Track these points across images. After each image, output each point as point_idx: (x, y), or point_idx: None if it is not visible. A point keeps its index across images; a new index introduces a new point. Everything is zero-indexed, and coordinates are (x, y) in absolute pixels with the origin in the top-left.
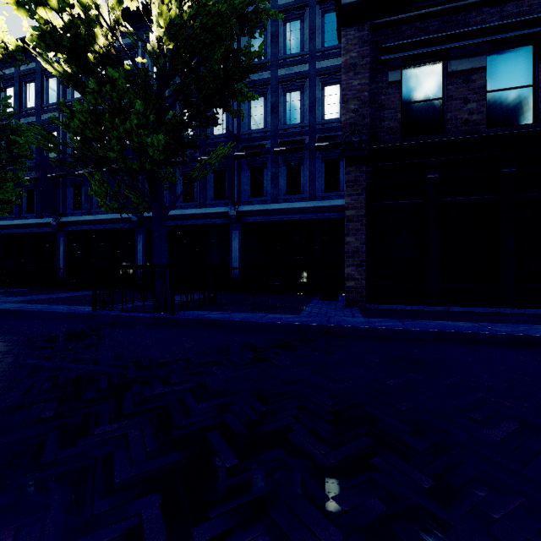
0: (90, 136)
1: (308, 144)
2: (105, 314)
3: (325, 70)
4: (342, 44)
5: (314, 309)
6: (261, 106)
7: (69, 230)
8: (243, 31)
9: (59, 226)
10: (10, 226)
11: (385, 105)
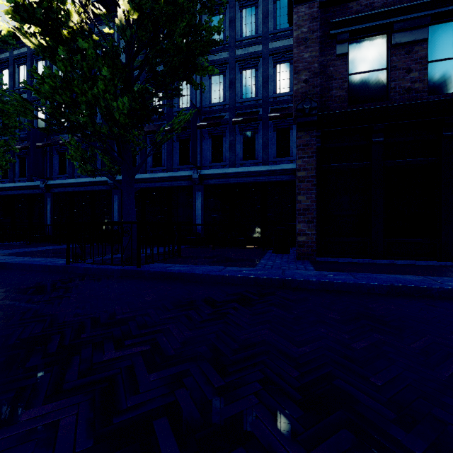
0: (60, 101)
1: (262, 115)
2: (77, 266)
3: (277, 50)
4: (294, 20)
5: (269, 262)
6: (220, 82)
7: (55, 191)
8: (204, 9)
9: (46, 188)
10: (5, 189)
11: (333, 75)
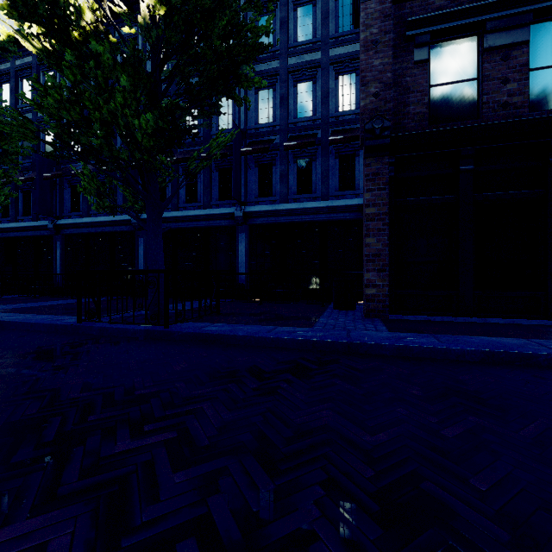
0: (68, 119)
1: (321, 138)
2: (90, 325)
3: (340, 58)
4: (361, 19)
5: (330, 321)
6: (270, 98)
7: (66, 233)
8: (249, 6)
9: (56, 229)
10: (5, 230)
11: (410, 87)
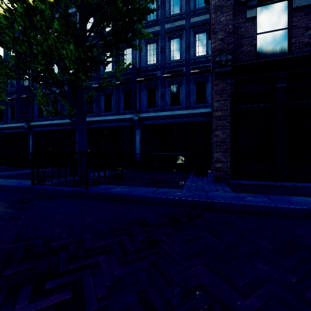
0: (20, 51)
1: (185, 72)
2: (38, 187)
3: (196, 23)
4: None
5: (193, 184)
6: (154, 49)
7: (35, 130)
8: None
9: (29, 128)
10: (1, 128)
11: (243, 35)
